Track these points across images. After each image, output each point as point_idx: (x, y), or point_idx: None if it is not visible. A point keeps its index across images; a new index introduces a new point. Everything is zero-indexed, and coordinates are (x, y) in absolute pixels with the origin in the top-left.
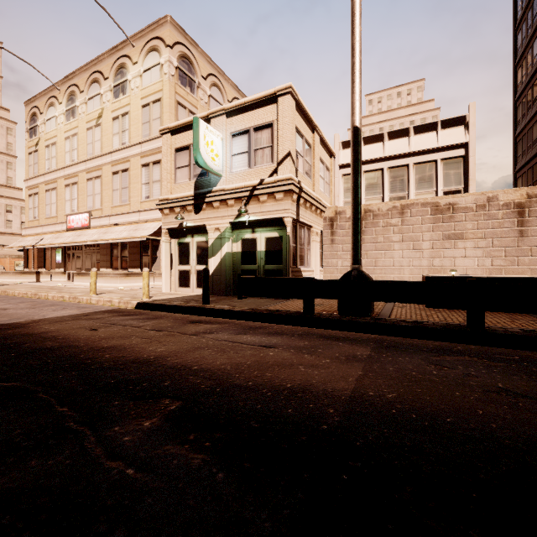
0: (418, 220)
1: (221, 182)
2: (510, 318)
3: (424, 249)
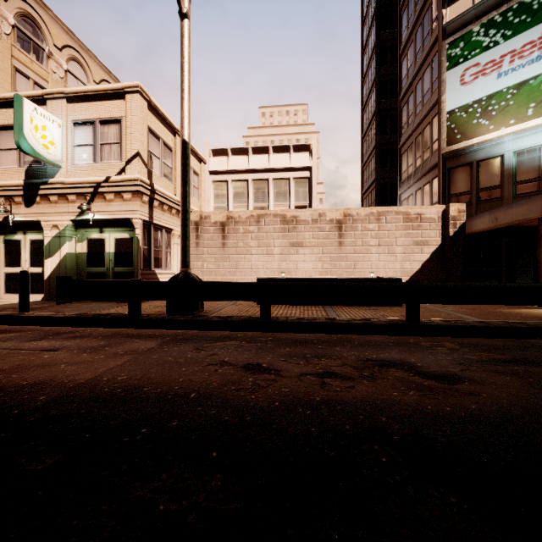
0: (270, 228)
1: (61, 174)
2: (305, 309)
3: (275, 254)
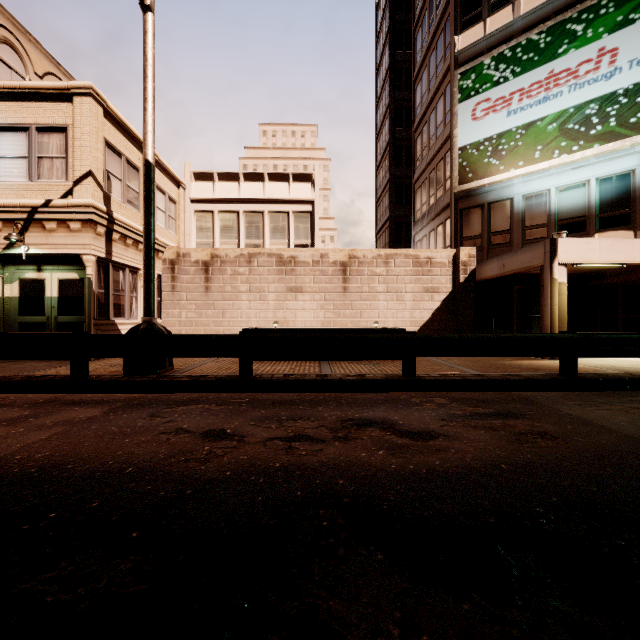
0: (264, 270)
1: None
2: (298, 365)
3: (270, 301)
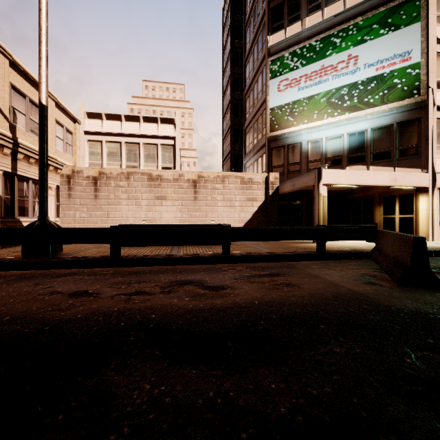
0: (139, 184)
1: None
2: (156, 249)
3: (143, 205)
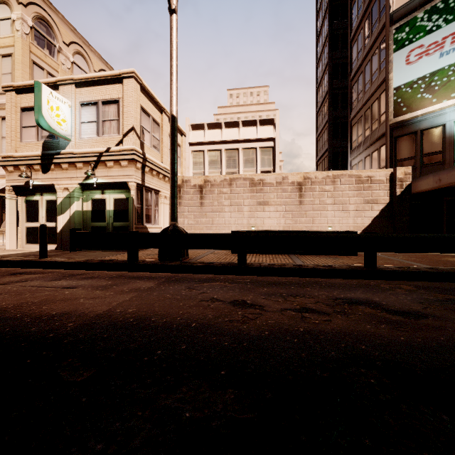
0: (241, 190)
1: (70, 146)
2: (274, 257)
3: (245, 212)
